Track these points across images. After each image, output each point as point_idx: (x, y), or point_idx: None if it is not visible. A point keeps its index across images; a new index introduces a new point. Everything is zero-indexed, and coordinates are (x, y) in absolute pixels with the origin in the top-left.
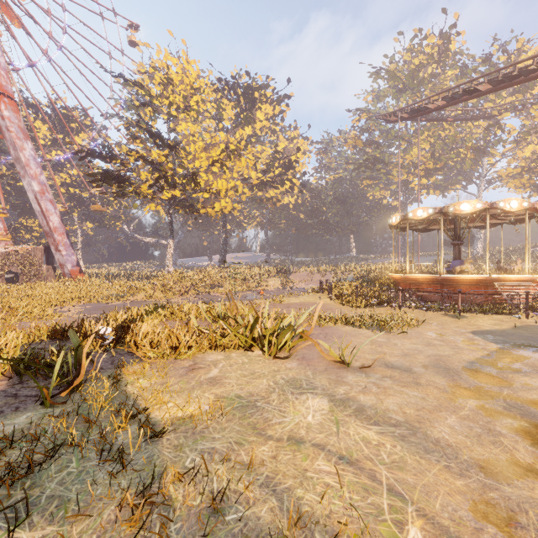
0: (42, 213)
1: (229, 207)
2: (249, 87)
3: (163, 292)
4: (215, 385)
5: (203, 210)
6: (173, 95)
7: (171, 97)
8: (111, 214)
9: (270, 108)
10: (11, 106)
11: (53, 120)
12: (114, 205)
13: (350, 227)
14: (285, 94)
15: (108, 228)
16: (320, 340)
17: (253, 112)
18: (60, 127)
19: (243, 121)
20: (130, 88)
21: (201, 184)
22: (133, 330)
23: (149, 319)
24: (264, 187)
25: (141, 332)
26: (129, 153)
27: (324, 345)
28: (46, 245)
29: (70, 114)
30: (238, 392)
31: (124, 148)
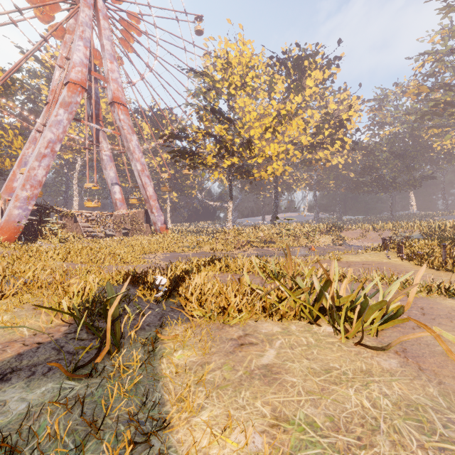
0: (142, 186)
1: (280, 169)
2: (298, 57)
3: (223, 246)
4: (271, 383)
5: (256, 174)
6: (232, 76)
7: (230, 79)
8: (188, 185)
9: (319, 74)
10: (124, 111)
11: (152, 120)
12: (191, 178)
13: (410, 182)
14: (335, 56)
15: (186, 196)
16: (439, 329)
17: (302, 80)
18: (156, 125)
19: (293, 91)
20: (199, 80)
21: (255, 151)
22: (186, 283)
23: (206, 270)
24: (313, 149)
25: (191, 287)
26: (198, 131)
27: (449, 338)
28: (145, 209)
29: (162, 114)
30: (309, 410)
31: (194, 127)
